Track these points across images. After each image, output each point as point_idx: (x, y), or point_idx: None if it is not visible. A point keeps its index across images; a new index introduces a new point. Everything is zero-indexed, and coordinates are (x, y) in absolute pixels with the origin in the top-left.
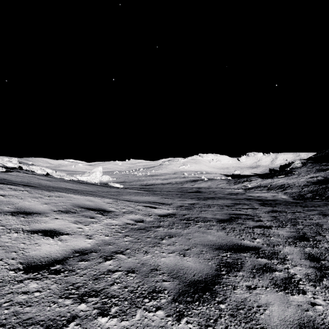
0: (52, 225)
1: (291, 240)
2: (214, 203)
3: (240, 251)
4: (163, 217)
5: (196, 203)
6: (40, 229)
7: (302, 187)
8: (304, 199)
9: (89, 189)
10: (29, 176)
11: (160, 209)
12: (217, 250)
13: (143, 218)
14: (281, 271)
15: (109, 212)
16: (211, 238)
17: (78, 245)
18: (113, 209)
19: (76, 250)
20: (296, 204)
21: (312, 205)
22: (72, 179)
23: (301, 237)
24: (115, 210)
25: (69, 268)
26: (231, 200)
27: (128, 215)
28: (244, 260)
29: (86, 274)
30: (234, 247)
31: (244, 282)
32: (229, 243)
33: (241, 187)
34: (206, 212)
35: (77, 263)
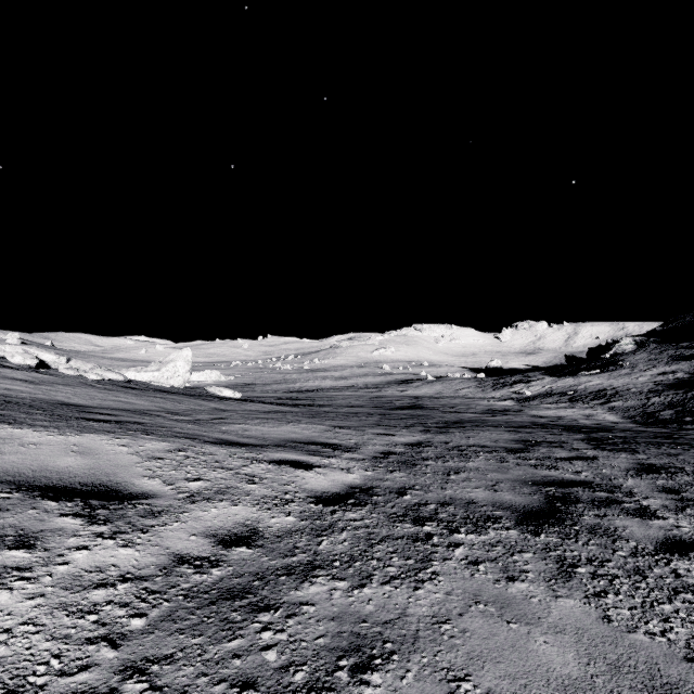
0: None
1: None
2: (470, 441)
3: None
4: (331, 508)
5: (424, 442)
6: None
7: (646, 396)
8: (660, 424)
9: (137, 405)
10: None
11: (325, 471)
12: None
13: (257, 521)
14: None
15: (131, 498)
16: (558, 662)
17: None
18: (152, 487)
19: None
20: (676, 442)
21: None
22: (110, 377)
23: None
24: (160, 488)
25: None
26: (507, 431)
27: (203, 507)
28: None
29: None
30: None
31: None
32: None
33: (509, 396)
34: (465, 477)
35: None
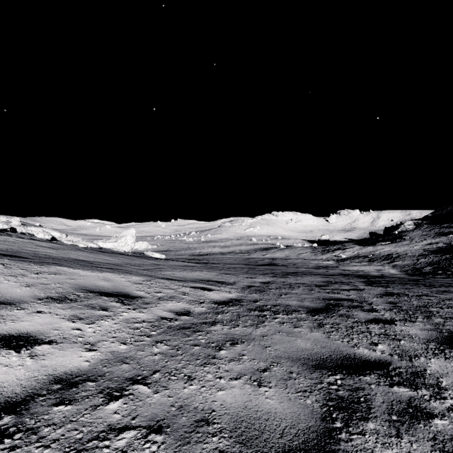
0: (26, 325)
1: (435, 346)
2: (297, 281)
3: (358, 371)
4: (221, 306)
5: (271, 281)
6: (1, 334)
7: (417, 258)
8: (421, 275)
9: (112, 261)
10: (23, 242)
11: (218, 292)
12: (316, 369)
13: (189, 308)
14: (445, 417)
15: (135, 298)
16: (303, 345)
17: (65, 365)
18: (142, 294)
19: (59, 375)
20: (417, 283)
21: (439, 284)
22: (91, 246)
23: (448, 339)
24: (145, 295)
25: (29, 423)
26: (321, 277)
27: (165, 302)
28: (370, 391)
29: (59, 439)
30: (344, 361)
31: (383, 450)
32: (335, 354)
33: (331, 258)
34: (289, 296)
35: (49, 410)
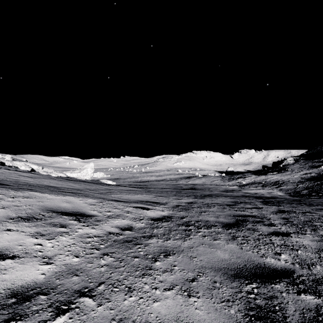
0: None
1: None
2: (213, 201)
3: (269, 280)
4: (157, 222)
5: (194, 202)
6: None
7: (296, 184)
8: (300, 196)
9: (75, 187)
10: (9, 172)
11: (154, 210)
12: (235, 278)
13: (132, 224)
14: None
15: (89, 216)
16: (222, 256)
17: (23, 278)
18: (95, 213)
19: (15, 289)
20: (300, 202)
21: (316, 203)
22: (60, 175)
23: None
24: (97, 214)
25: None
26: (229, 198)
27: (113, 220)
28: (282, 300)
29: None
30: (257, 270)
31: None
32: (248, 264)
33: (235, 184)
34: (207, 213)
35: None
